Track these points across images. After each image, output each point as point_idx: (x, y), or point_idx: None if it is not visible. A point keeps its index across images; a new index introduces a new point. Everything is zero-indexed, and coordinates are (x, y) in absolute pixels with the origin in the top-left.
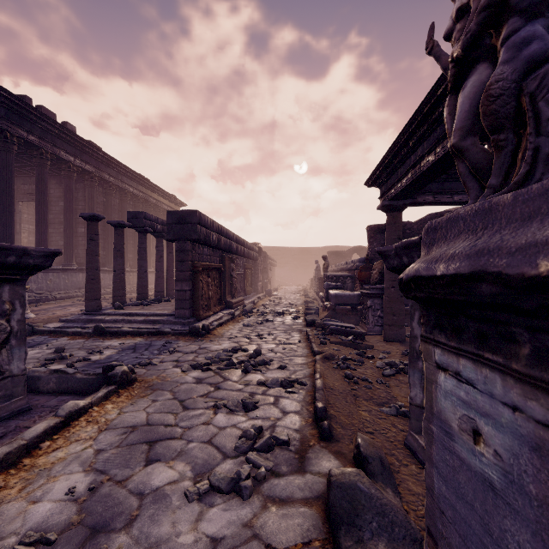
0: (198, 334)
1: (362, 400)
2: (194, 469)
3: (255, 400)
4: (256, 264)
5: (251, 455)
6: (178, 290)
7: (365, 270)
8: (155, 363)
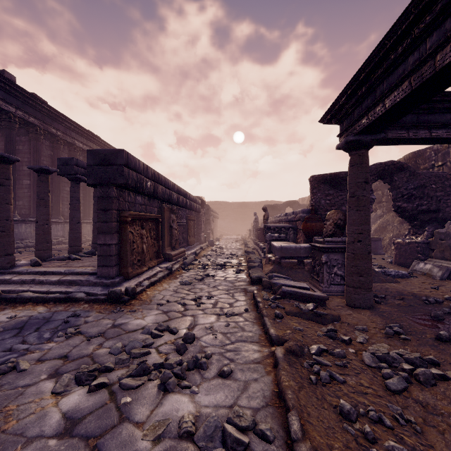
0: (119, 301)
1: None
2: None
3: None
4: (199, 216)
5: None
6: (101, 244)
7: (311, 221)
8: (23, 367)
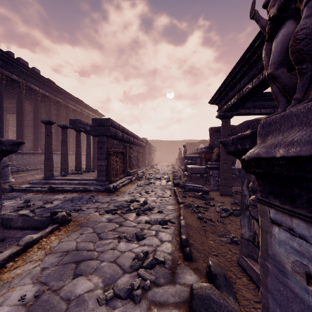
0: (110, 191)
1: (209, 233)
2: (104, 281)
3: (143, 233)
4: (145, 150)
5: (141, 272)
6: (99, 165)
7: (208, 153)
8: (84, 209)
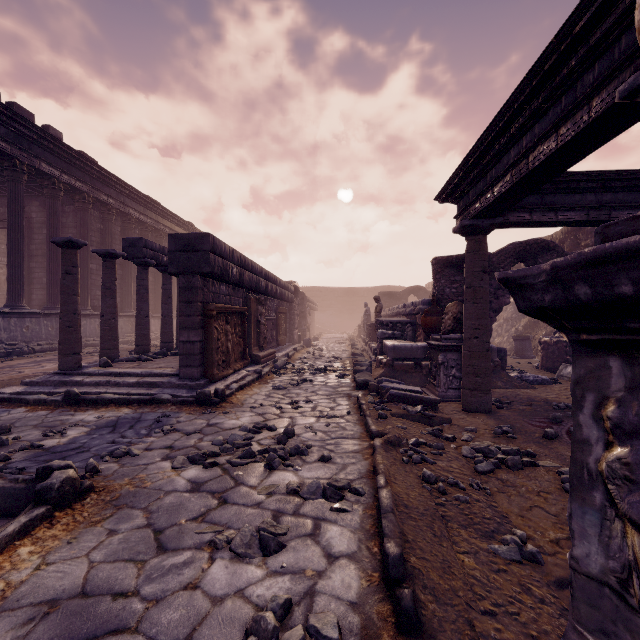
0: (209, 403)
1: (457, 526)
2: None
3: (281, 528)
4: (292, 307)
5: None
6: (184, 341)
7: (432, 315)
8: (136, 452)
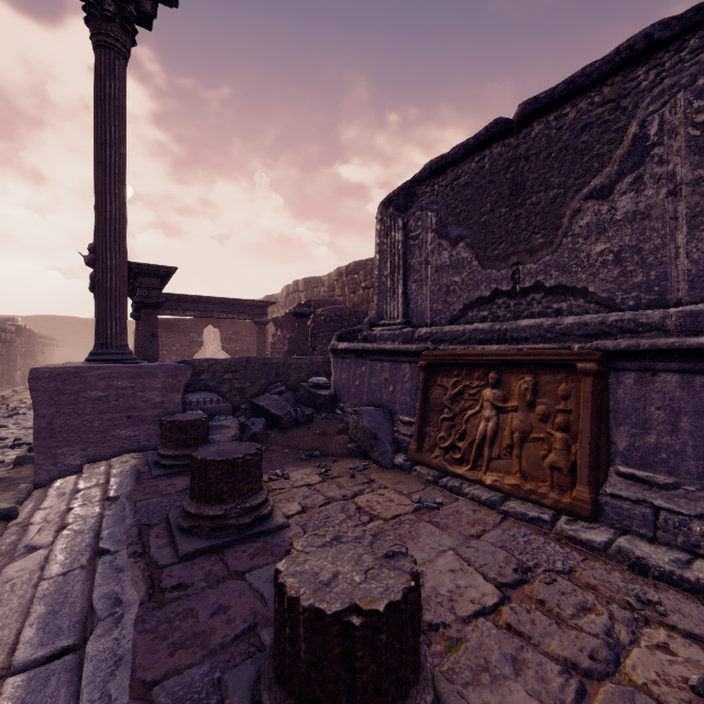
0: None
1: None
2: None
3: None
4: (13, 348)
5: None
6: None
7: None
8: None
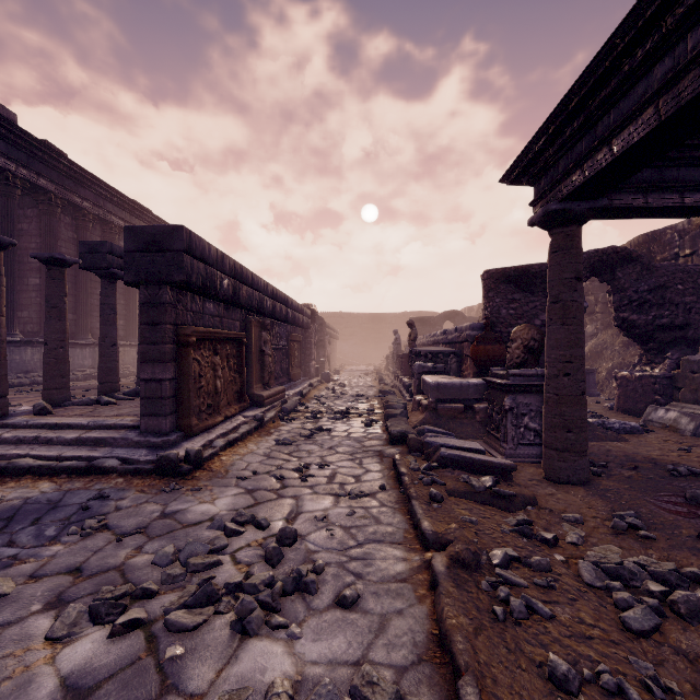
0: (174, 473)
1: None
2: None
3: None
4: (308, 335)
5: None
6: (147, 379)
7: (485, 343)
8: (3, 589)
